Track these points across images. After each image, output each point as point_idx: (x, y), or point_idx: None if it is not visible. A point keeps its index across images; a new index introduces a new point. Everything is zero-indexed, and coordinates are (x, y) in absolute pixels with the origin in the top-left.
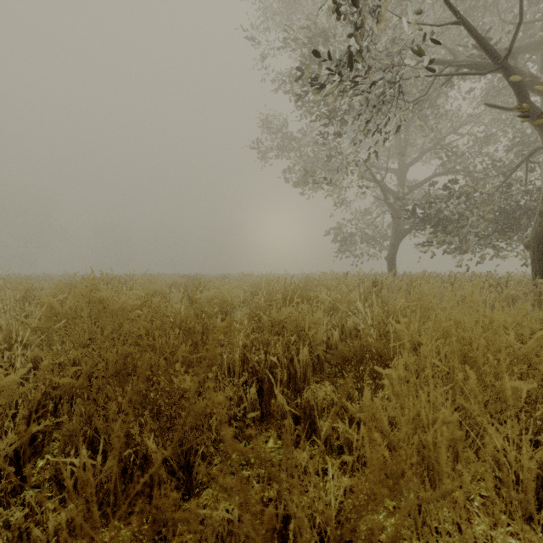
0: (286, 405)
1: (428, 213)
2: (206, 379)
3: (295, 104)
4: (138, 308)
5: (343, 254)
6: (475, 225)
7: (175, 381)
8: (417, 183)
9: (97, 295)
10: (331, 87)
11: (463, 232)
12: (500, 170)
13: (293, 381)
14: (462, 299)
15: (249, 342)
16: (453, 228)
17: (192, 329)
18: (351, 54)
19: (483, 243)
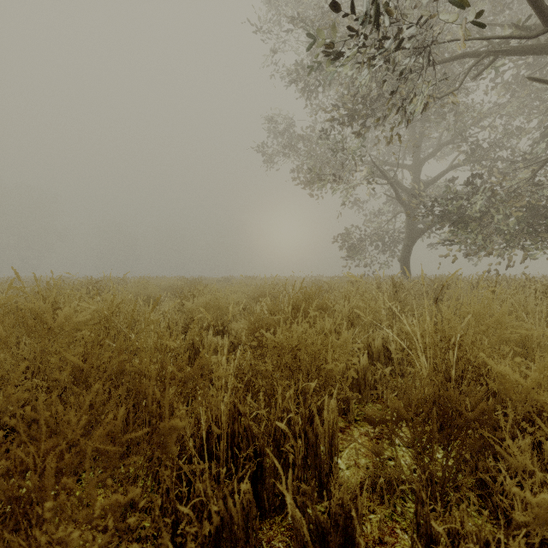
0: (306, 533)
1: (448, 210)
2: (157, 474)
3: (303, 93)
4: (98, 323)
5: (352, 256)
6: (501, 223)
7: (41, 544)
8: (432, 179)
9: (26, 308)
10: (347, 56)
11: (487, 231)
12: (527, 164)
13: (312, 450)
14: (514, 308)
15: (241, 387)
16: (476, 226)
17: (143, 372)
18: (377, 3)
19: (509, 242)
